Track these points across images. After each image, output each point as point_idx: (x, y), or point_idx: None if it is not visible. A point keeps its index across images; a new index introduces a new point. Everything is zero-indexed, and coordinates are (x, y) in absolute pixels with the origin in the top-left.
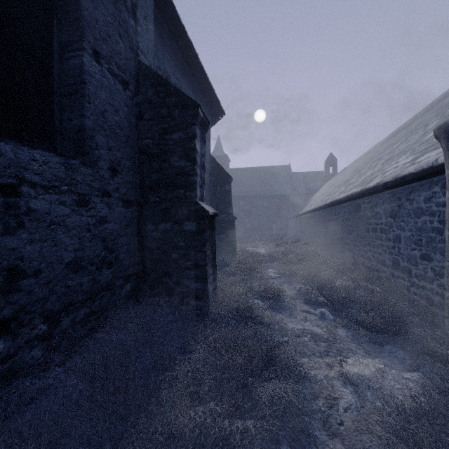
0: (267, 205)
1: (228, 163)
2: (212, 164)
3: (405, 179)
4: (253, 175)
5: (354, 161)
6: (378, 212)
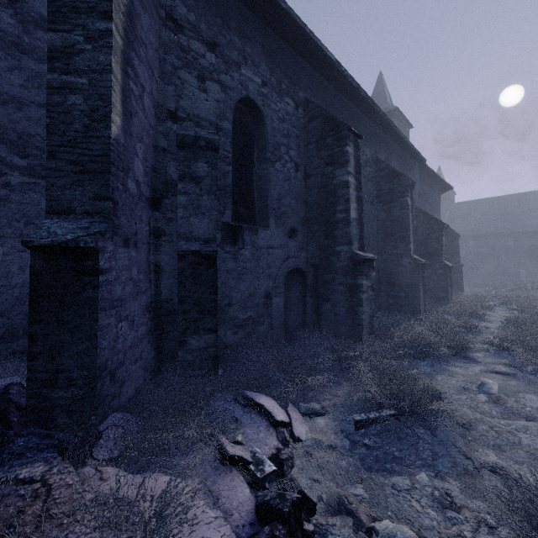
0: (512, 245)
1: (452, 197)
2: None
3: None
4: (490, 208)
5: None
6: None
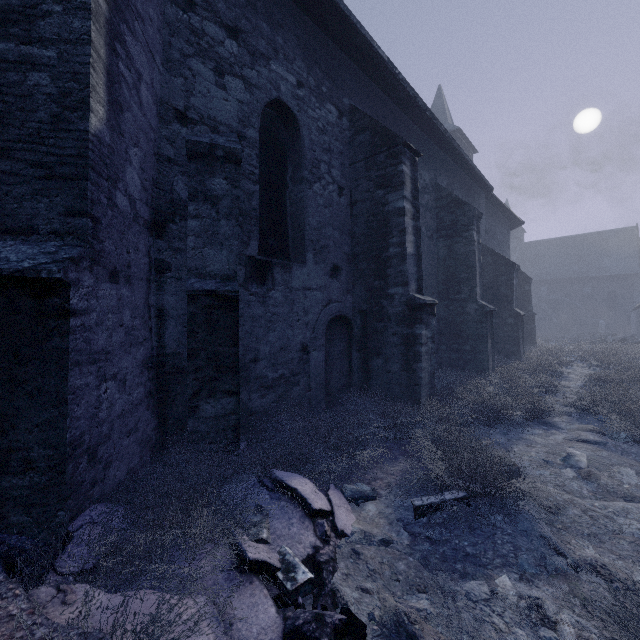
0: (590, 292)
1: (521, 236)
2: None
3: None
4: (564, 249)
5: None
6: None
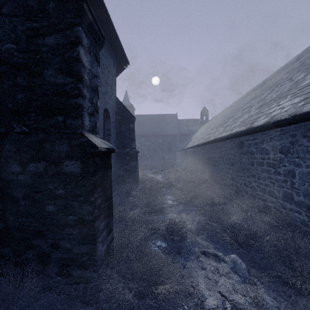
0: (161, 142)
1: (133, 111)
2: (118, 105)
3: (307, 116)
4: (151, 120)
5: (221, 112)
6: (265, 148)
